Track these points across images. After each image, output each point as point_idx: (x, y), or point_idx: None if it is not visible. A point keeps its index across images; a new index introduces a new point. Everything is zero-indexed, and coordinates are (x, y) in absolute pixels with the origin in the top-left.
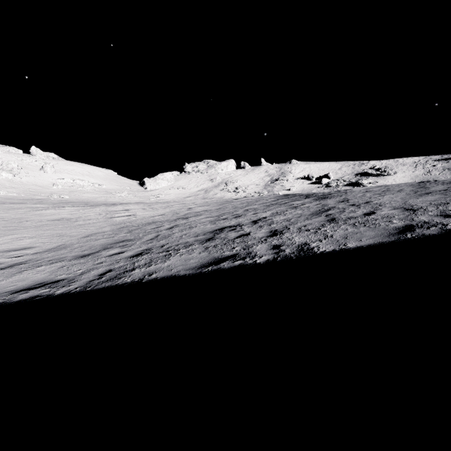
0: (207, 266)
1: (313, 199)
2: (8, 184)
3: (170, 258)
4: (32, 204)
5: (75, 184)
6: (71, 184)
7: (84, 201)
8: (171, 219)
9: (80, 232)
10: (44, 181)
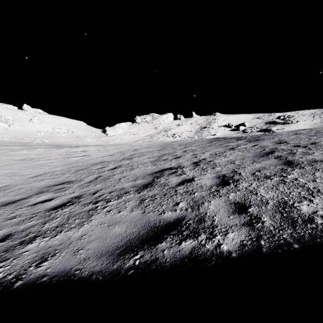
0: (135, 247)
1: (245, 141)
2: (4, 131)
3: (91, 218)
4: (12, 146)
5: (54, 132)
6: (51, 131)
7: (59, 144)
8: (117, 159)
9: (33, 172)
10: (31, 129)
